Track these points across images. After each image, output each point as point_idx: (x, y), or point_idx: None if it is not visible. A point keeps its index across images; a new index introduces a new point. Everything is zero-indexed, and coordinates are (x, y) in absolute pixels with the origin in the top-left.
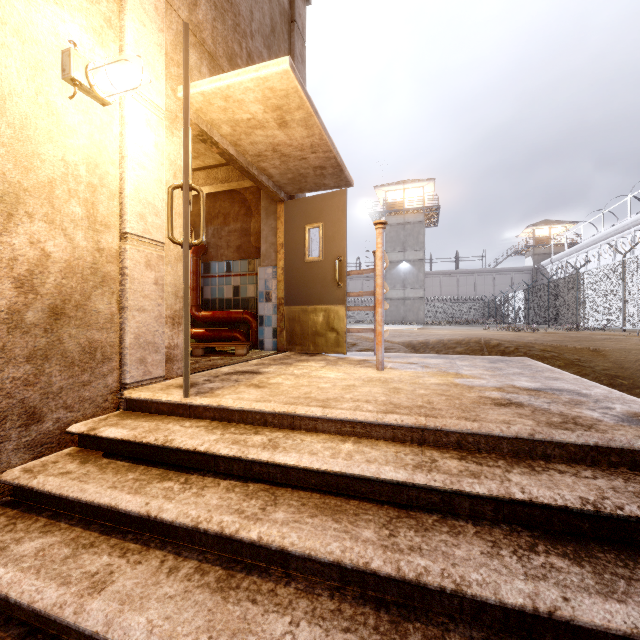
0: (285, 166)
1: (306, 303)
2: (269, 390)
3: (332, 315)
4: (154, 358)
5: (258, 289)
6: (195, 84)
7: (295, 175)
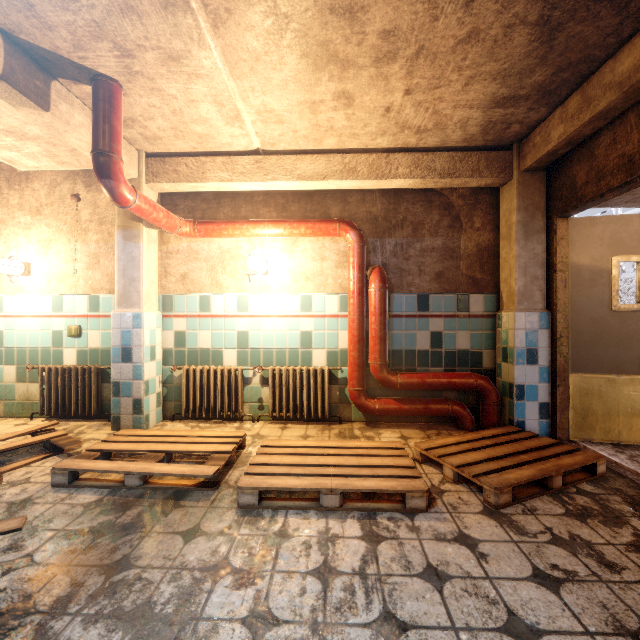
0: None
1: (613, 371)
2: None
3: None
4: None
5: (514, 344)
6: None
7: None
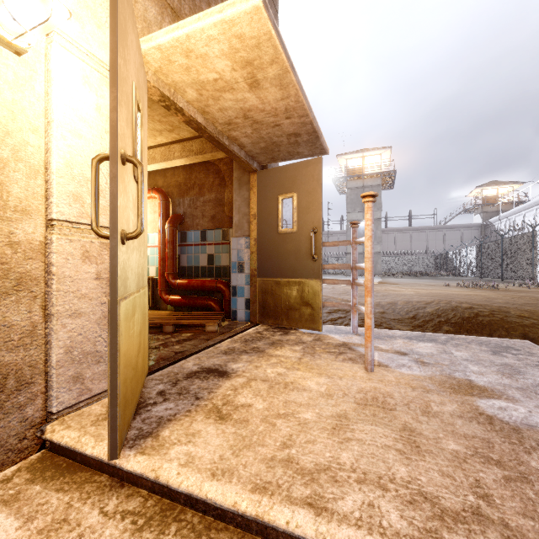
0: (257, 134)
1: (279, 275)
2: (233, 430)
3: (306, 289)
4: (95, 370)
5: (231, 259)
6: (150, 37)
7: (268, 144)
